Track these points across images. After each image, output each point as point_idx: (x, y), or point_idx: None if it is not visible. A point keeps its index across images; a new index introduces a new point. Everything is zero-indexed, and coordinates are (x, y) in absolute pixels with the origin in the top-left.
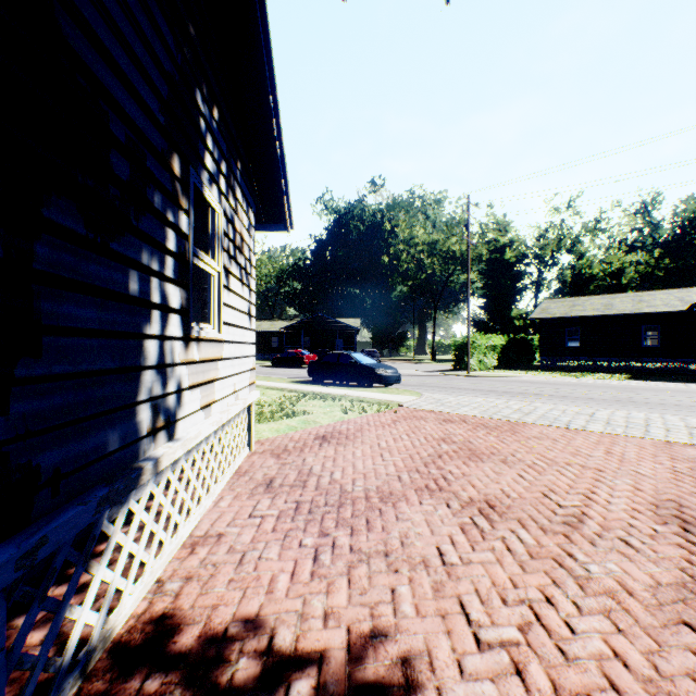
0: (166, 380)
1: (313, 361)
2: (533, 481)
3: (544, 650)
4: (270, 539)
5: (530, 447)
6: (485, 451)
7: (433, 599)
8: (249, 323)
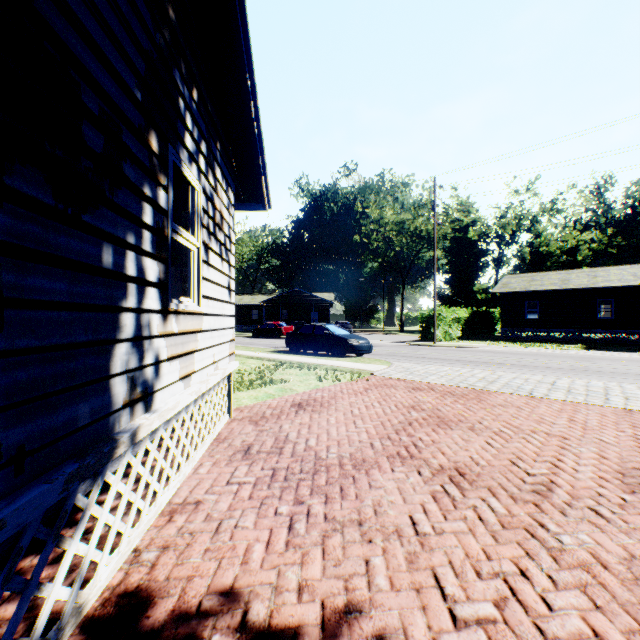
0: (144, 352)
1: (290, 332)
2: (501, 448)
3: (522, 629)
4: (246, 507)
5: (496, 415)
6: (453, 419)
7: (407, 572)
8: (229, 297)
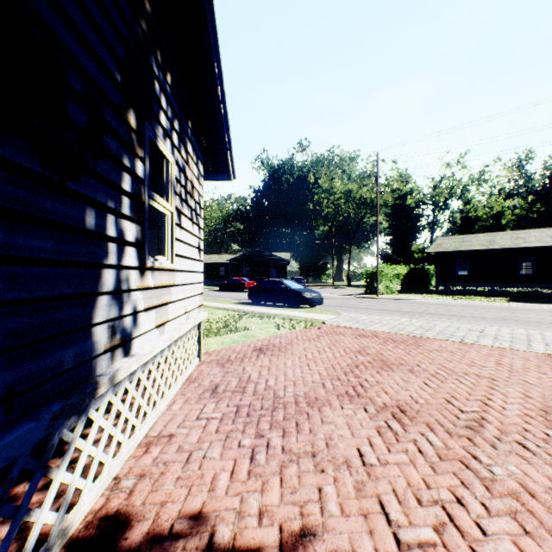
0: (123, 303)
1: (252, 286)
2: (437, 388)
3: None
4: (213, 440)
5: (432, 358)
6: (394, 362)
7: (355, 499)
8: (199, 255)
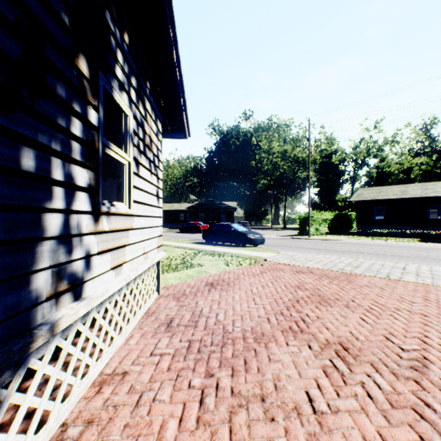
0: (72, 248)
1: (206, 229)
2: (374, 324)
3: None
4: (164, 379)
5: (364, 294)
6: (331, 297)
7: None
8: (157, 202)
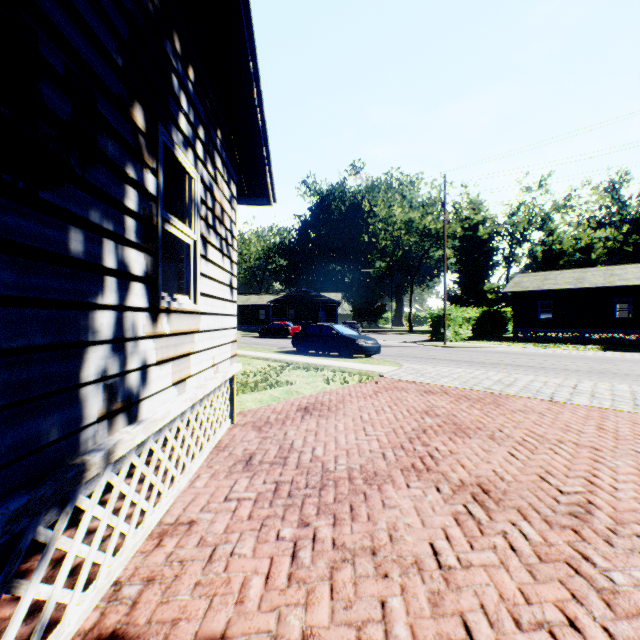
0: (126, 355)
1: (297, 332)
2: (526, 461)
3: None
4: (245, 529)
5: (516, 421)
6: (471, 426)
7: (431, 618)
8: (231, 295)
